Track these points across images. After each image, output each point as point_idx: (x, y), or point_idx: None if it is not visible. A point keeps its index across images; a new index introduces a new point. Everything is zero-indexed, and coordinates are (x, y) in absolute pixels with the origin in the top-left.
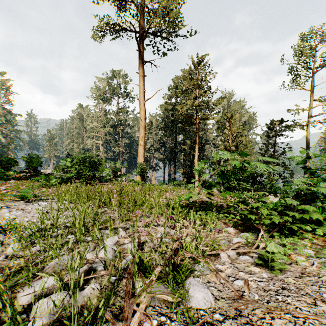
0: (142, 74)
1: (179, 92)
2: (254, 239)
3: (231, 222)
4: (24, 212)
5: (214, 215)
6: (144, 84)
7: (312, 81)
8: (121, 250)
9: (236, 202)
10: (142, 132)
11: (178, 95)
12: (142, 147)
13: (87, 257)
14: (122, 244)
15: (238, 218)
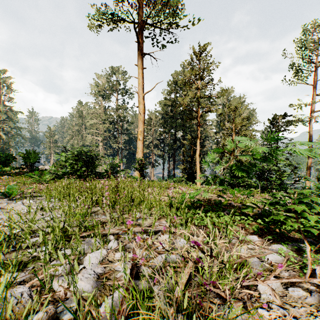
0: (141, 66)
1: (178, 87)
2: (292, 255)
3: (253, 228)
4: (2, 212)
5: (232, 219)
6: (143, 76)
7: (315, 75)
8: (107, 274)
9: (268, 203)
10: (141, 127)
11: (178, 90)
12: (141, 142)
13: (55, 288)
14: (111, 262)
15: (260, 222)
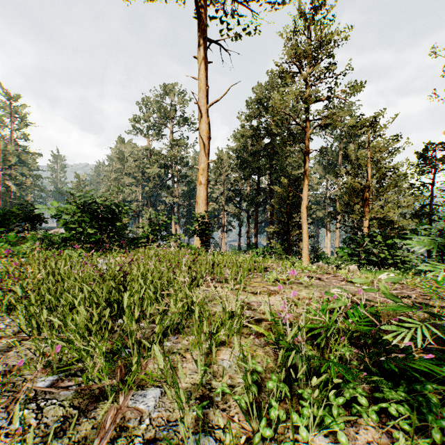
0: (203, 58)
1: (263, 109)
2: None
3: None
4: None
5: None
6: (207, 76)
7: None
8: None
9: None
10: (204, 161)
11: (262, 113)
12: (204, 188)
13: None
14: None
15: None
